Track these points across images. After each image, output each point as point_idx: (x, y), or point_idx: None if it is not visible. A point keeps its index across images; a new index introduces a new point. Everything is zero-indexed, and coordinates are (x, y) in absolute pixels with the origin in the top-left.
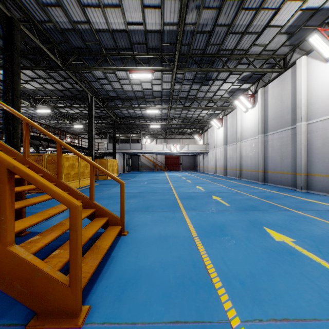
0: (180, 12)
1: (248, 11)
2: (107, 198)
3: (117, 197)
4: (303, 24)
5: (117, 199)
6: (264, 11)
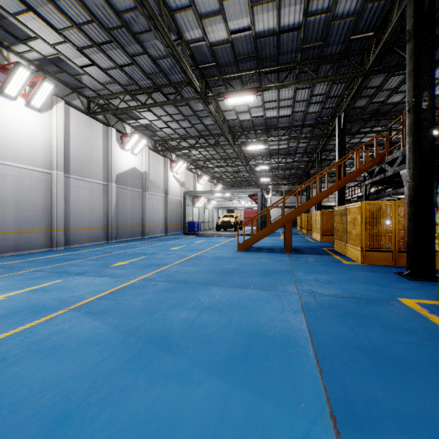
0: (165, 4)
1: (87, 23)
2: (269, 271)
3: (254, 272)
4: (1, 27)
5: (251, 269)
6: (70, 28)
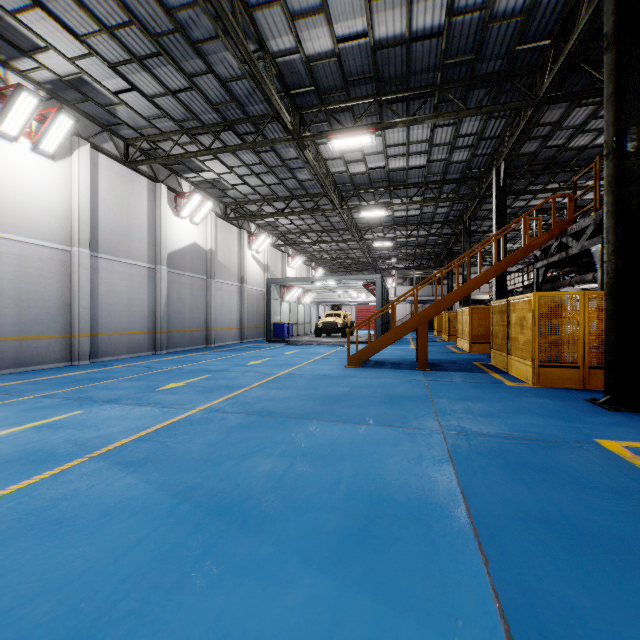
0: None
1: (123, 26)
2: (396, 397)
3: (374, 399)
4: None
5: (369, 393)
6: (98, 34)
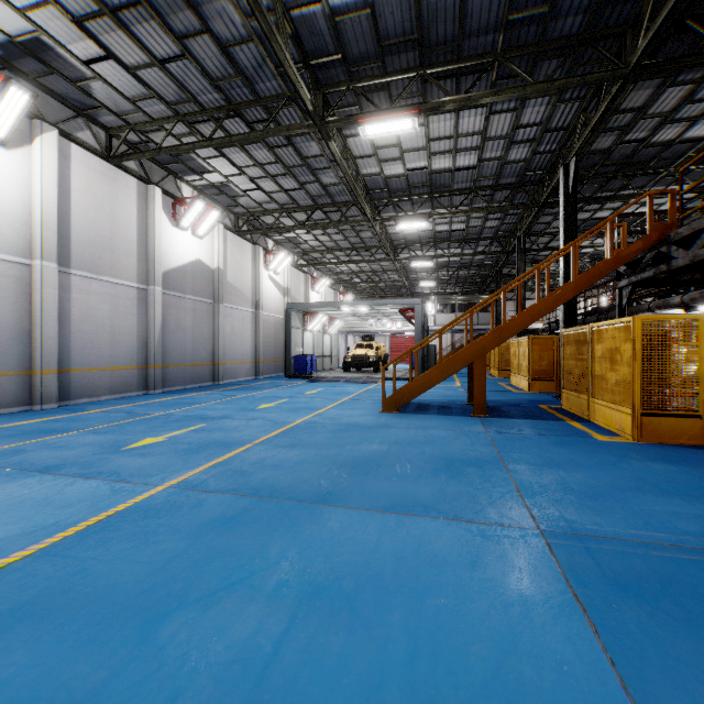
0: None
1: None
2: (454, 462)
3: (423, 464)
4: None
5: (415, 454)
6: None
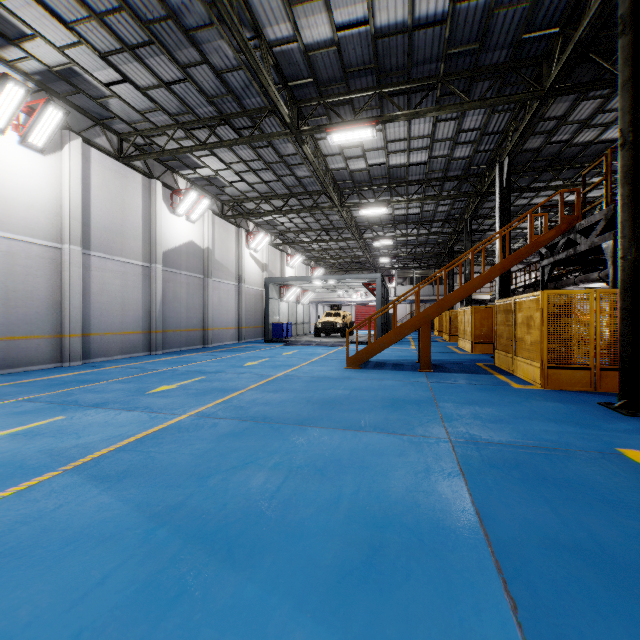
0: None
1: (113, 12)
2: (399, 401)
3: (375, 403)
4: None
5: (370, 396)
6: (87, 21)
